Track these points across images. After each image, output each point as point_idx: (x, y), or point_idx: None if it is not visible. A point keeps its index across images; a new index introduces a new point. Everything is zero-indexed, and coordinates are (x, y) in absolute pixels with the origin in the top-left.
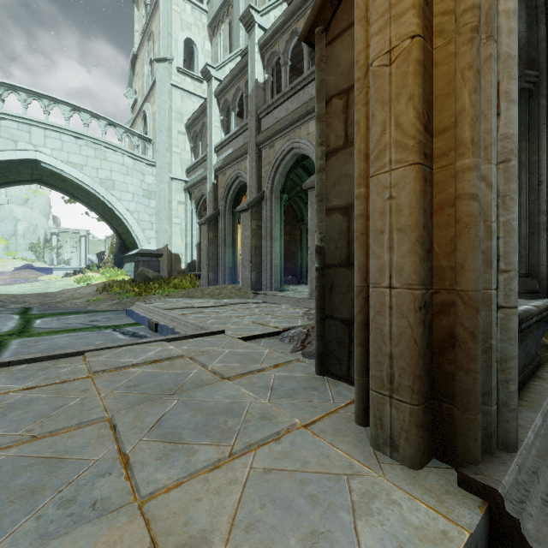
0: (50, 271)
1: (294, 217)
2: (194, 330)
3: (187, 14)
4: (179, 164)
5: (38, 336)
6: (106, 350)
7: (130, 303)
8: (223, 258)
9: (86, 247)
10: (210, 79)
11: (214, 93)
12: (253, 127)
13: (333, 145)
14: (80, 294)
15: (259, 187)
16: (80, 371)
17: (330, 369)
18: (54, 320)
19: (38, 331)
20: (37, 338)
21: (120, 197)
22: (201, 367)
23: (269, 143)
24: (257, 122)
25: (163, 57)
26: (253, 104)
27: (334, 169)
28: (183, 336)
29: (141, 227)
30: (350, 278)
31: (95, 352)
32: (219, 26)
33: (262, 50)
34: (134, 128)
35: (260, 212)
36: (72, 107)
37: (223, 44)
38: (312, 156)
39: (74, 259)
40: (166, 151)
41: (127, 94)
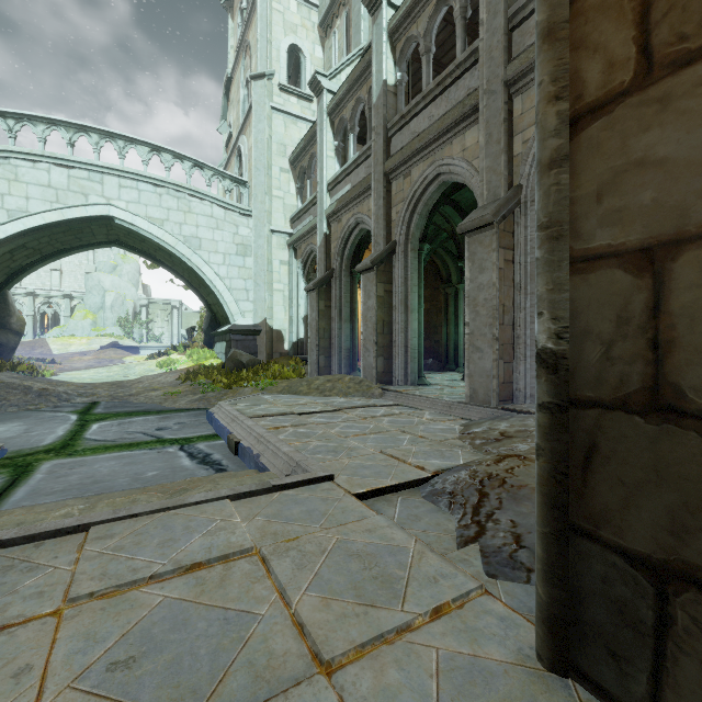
0: (137, 351)
1: (437, 277)
2: (287, 466)
3: (292, 13)
4: (281, 212)
5: (81, 455)
6: (127, 521)
7: (215, 399)
8: (337, 336)
9: (178, 320)
10: (320, 92)
11: (326, 111)
12: (380, 149)
13: (596, 92)
14: (160, 383)
15: (387, 236)
16: (55, 587)
17: (587, 669)
18: (114, 425)
19: (84, 446)
20: (76, 460)
21: (208, 258)
22: (278, 598)
23: (403, 170)
24: (385, 141)
25: (261, 72)
26: (380, 116)
27: (599, 152)
28: (263, 489)
29: (234, 296)
30: (663, 449)
31: (107, 526)
32: (333, 23)
33: (392, 38)
34: (228, 170)
35: (390, 272)
36: (151, 147)
37: (339, 45)
38: (471, 182)
39: (166, 334)
40: (265, 196)
41: (220, 129)
